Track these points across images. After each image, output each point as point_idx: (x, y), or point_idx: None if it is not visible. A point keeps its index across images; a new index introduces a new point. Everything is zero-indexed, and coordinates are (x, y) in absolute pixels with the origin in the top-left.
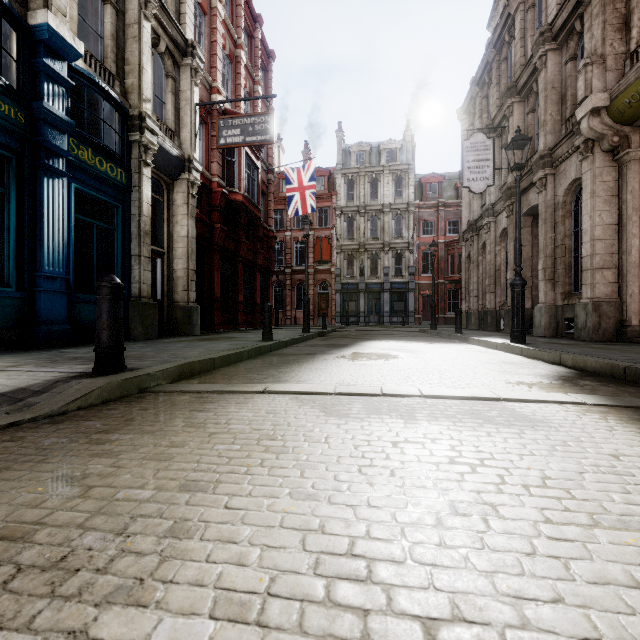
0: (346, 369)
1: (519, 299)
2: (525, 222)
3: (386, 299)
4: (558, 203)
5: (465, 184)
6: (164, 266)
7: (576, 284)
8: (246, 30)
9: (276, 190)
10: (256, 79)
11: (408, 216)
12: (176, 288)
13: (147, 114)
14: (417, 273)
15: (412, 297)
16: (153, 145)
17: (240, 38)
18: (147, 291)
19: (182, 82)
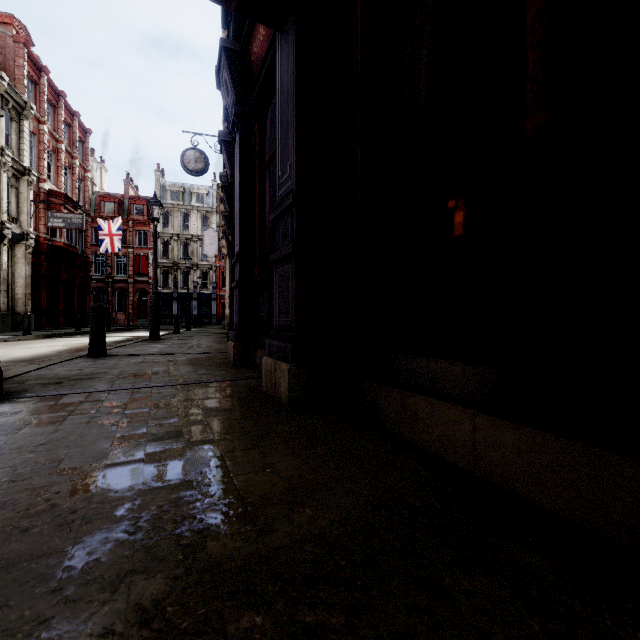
0: None
1: (188, 315)
2: None
3: (195, 305)
4: None
5: (204, 253)
6: (9, 292)
7: None
8: (66, 123)
9: (98, 209)
10: (75, 155)
11: None
12: (18, 304)
13: (6, 221)
14: (218, 287)
15: (214, 304)
16: (9, 235)
17: (61, 136)
18: (5, 308)
19: (22, 188)
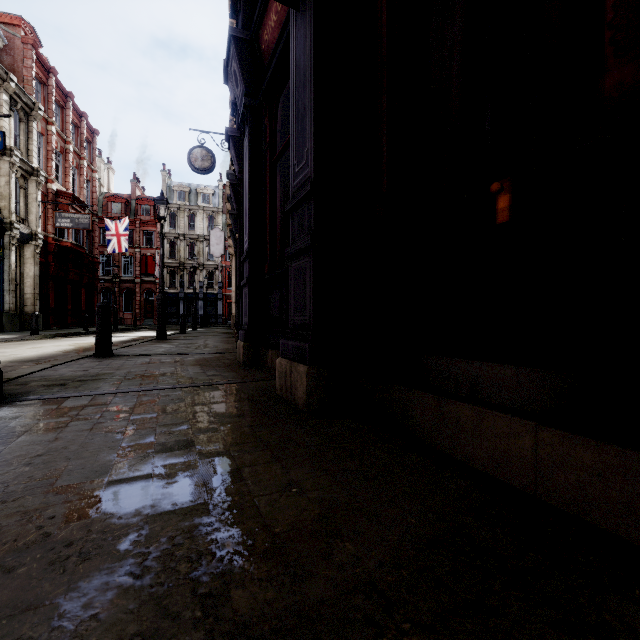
0: None
1: (194, 314)
2: None
3: (201, 305)
4: None
5: (211, 252)
6: (18, 292)
7: None
8: (74, 123)
9: (105, 209)
10: (82, 156)
11: None
12: (26, 304)
13: (15, 221)
14: (224, 287)
15: (220, 304)
16: (17, 235)
17: (69, 137)
18: (14, 308)
19: (30, 188)
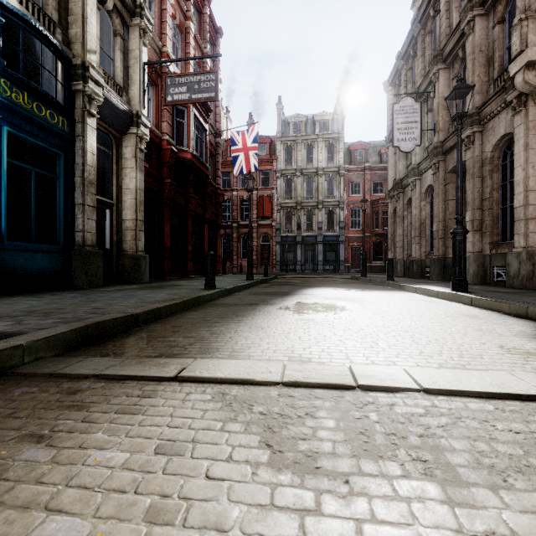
0: (293, 328)
1: (461, 247)
2: (450, 178)
3: (320, 250)
4: (486, 158)
5: (395, 144)
6: (113, 217)
7: (503, 234)
8: (195, 6)
9: (224, 155)
10: (205, 51)
11: (339, 178)
12: (125, 238)
13: (90, 64)
14: (346, 227)
15: (342, 248)
16: (98, 96)
17: (189, 11)
18: (91, 240)
19: (131, 41)
